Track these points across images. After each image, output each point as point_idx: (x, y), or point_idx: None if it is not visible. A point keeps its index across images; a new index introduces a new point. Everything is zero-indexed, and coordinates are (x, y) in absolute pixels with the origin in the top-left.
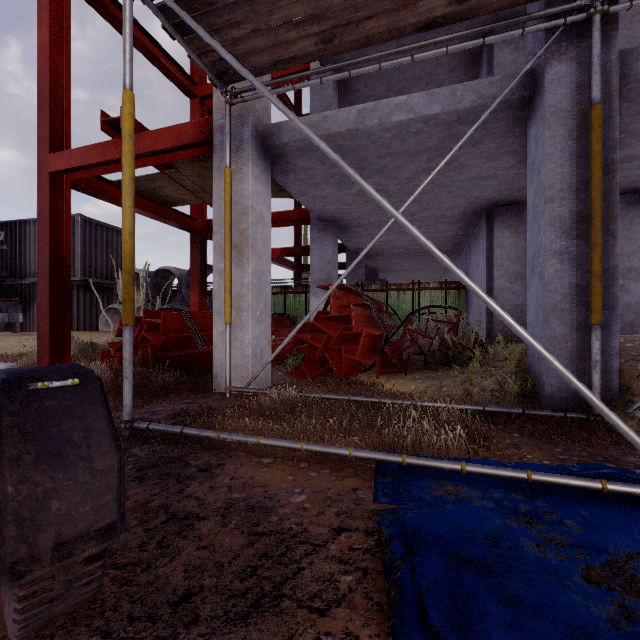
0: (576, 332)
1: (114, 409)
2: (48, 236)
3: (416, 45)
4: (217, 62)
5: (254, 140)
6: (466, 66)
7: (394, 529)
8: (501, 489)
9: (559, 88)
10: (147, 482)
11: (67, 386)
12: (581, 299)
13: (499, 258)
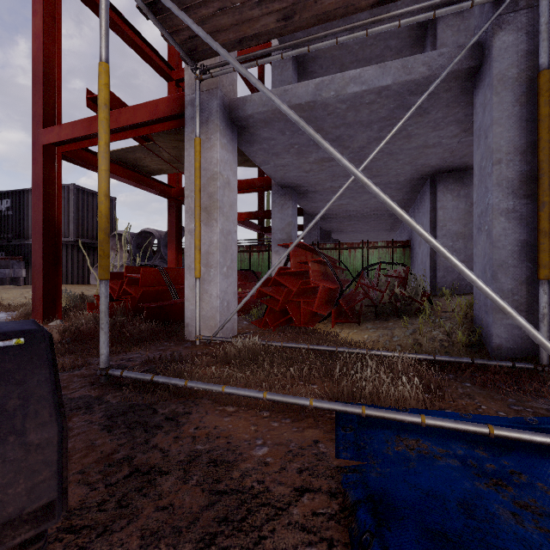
0: (523, 286)
1: (94, 356)
2: (42, 201)
3: (370, 20)
4: (187, 40)
5: (221, 112)
6: (411, 48)
7: (359, 492)
8: (463, 444)
9: (506, 56)
10: (115, 431)
11: (10, 346)
12: (528, 255)
13: (442, 219)
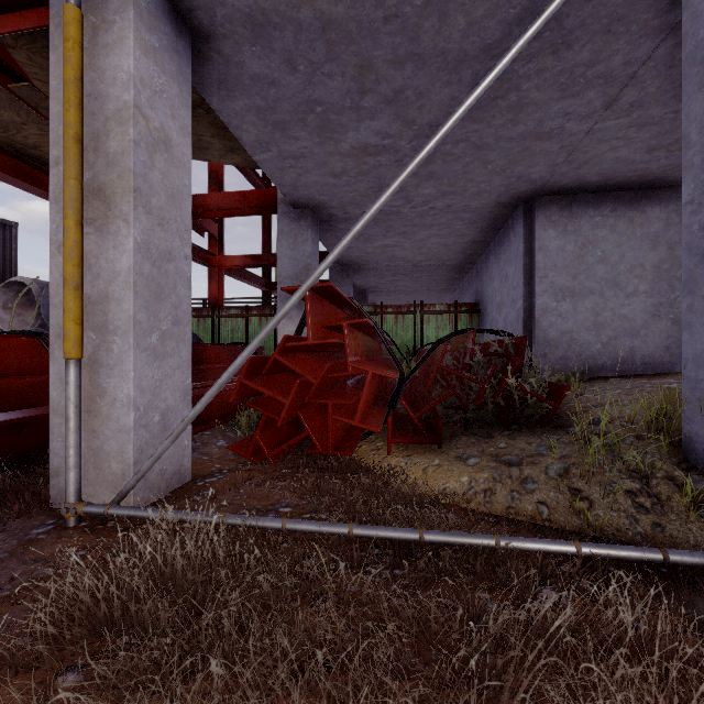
0: None
1: None
2: None
3: None
4: None
5: None
6: None
7: None
8: None
9: None
10: None
11: None
12: None
13: (542, 267)
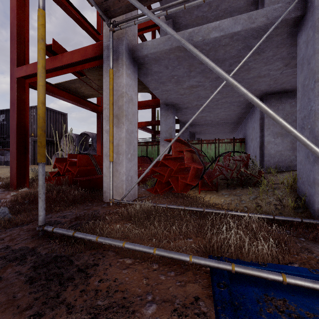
0: None
1: None
2: (15, 113)
3: None
4: (103, 2)
5: (127, 53)
6: None
7: None
8: None
9: None
10: (36, 283)
11: None
12: None
13: (267, 124)
